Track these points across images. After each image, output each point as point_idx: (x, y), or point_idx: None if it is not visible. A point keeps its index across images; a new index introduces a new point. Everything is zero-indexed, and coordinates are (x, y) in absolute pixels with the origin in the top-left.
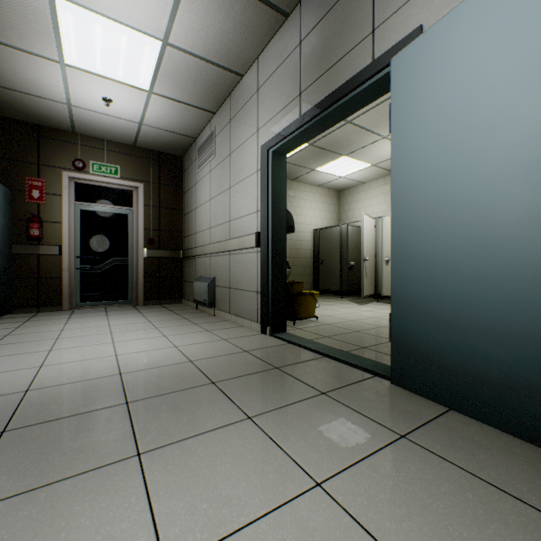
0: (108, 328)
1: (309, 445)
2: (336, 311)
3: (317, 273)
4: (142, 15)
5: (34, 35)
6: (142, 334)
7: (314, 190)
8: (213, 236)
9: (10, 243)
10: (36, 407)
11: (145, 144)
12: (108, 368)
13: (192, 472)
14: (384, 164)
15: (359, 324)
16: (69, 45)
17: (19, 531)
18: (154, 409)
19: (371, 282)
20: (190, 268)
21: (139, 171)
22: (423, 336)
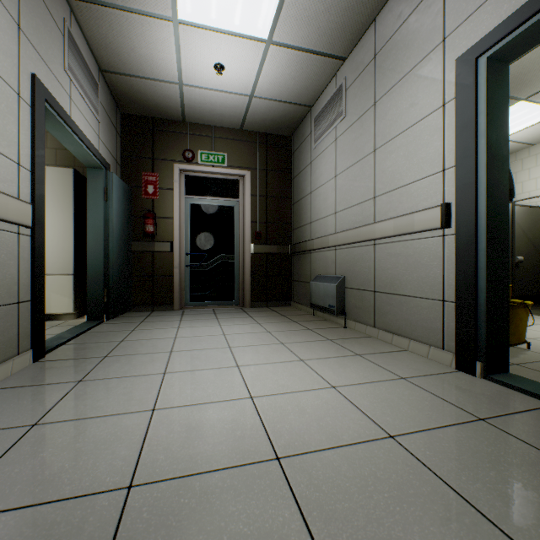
0: (224, 338)
1: None
2: (531, 330)
3: None
4: None
5: None
6: (268, 353)
7: None
8: (340, 222)
9: (129, 240)
10: None
11: (252, 125)
12: (250, 435)
13: None
14: None
15: None
16: None
17: None
18: None
19: None
20: (302, 265)
21: (245, 157)
22: None
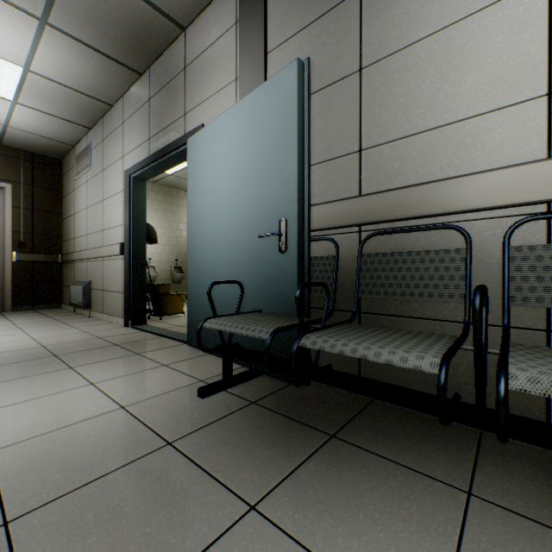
0: None
1: (102, 373)
2: None
3: None
4: None
5: None
6: (1, 333)
7: None
8: (90, 242)
9: None
10: None
11: (14, 143)
12: None
13: (14, 388)
14: None
15: None
16: None
17: None
18: None
19: None
20: (69, 272)
21: (6, 170)
22: (198, 312)
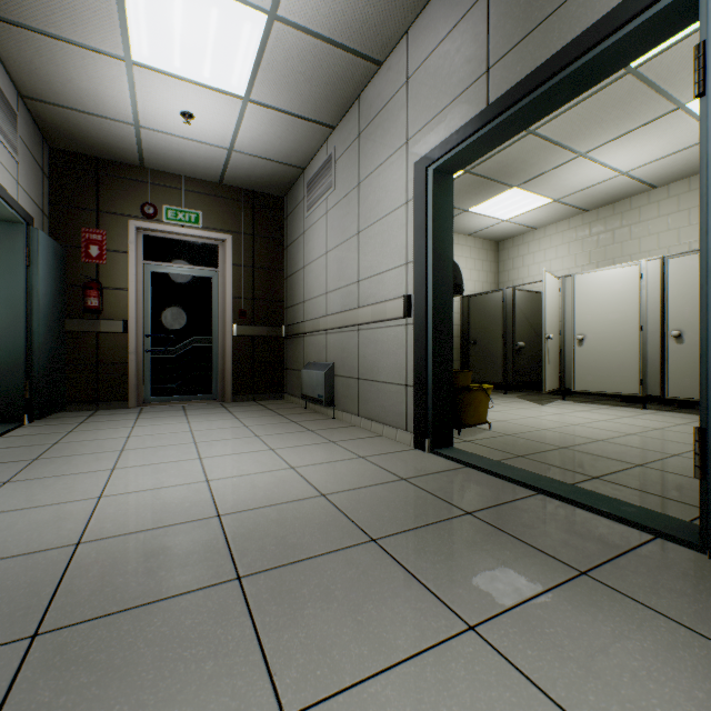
0: (190, 435)
1: None
2: (509, 414)
3: (467, 358)
4: None
5: (91, 17)
6: (239, 445)
7: (461, 241)
8: (331, 304)
9: (62, 316)
10: (91, 581)
11: (235, 180)
12: (199, 505)
13: None
14: (572, 198)
15: (559, 435)
16: (138, 30)
17: None
18: (288, 596)
19: (555, 371)
20: (295, 350)
21: (226, 218)
22: None
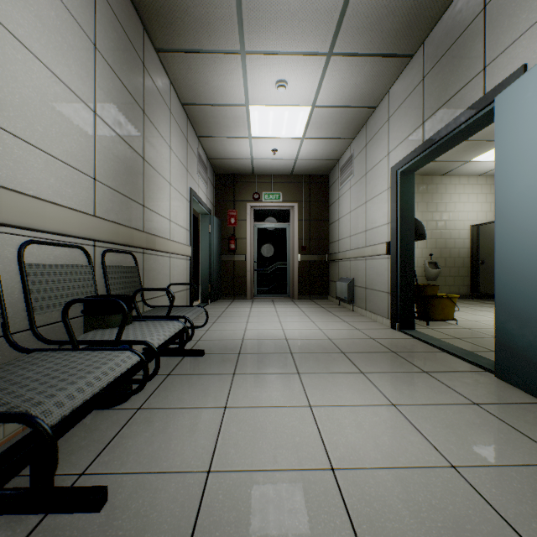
0: (276, 313)
1: (397, 391)
2: (487, 317)
3: (476, 274)
4: (298, 97)
5: (237, 128)
6: (297, 319)
7: (471, 181)
8: (352, 243)
9: (220, 254)
10: (249, 347)
11: (299, 172)
12: (279, 336)
13: (324, 384)
14: None
15: None
16: (254, 127)
17: (256, 383)
18: (305, 358)
19: None
20: (334, 270)
21: (294, 193)
22: (518, 336)
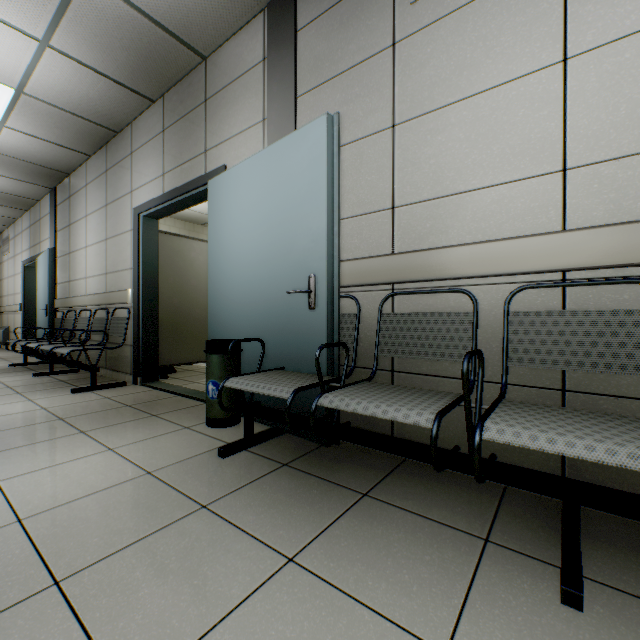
0: None
1: None
2: None
3: None
4: None
5: None
6: None
7: None
8: (10, 301)
9: None
10: None
11: None
12: None
13: None
14: None
15: None
16: None
17: None
18: None
19: None
20: (0, 320)
21: None
22: None
